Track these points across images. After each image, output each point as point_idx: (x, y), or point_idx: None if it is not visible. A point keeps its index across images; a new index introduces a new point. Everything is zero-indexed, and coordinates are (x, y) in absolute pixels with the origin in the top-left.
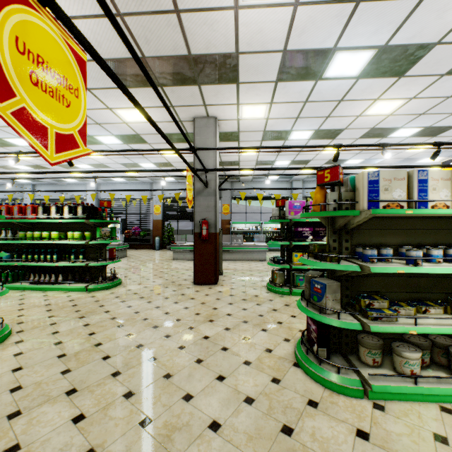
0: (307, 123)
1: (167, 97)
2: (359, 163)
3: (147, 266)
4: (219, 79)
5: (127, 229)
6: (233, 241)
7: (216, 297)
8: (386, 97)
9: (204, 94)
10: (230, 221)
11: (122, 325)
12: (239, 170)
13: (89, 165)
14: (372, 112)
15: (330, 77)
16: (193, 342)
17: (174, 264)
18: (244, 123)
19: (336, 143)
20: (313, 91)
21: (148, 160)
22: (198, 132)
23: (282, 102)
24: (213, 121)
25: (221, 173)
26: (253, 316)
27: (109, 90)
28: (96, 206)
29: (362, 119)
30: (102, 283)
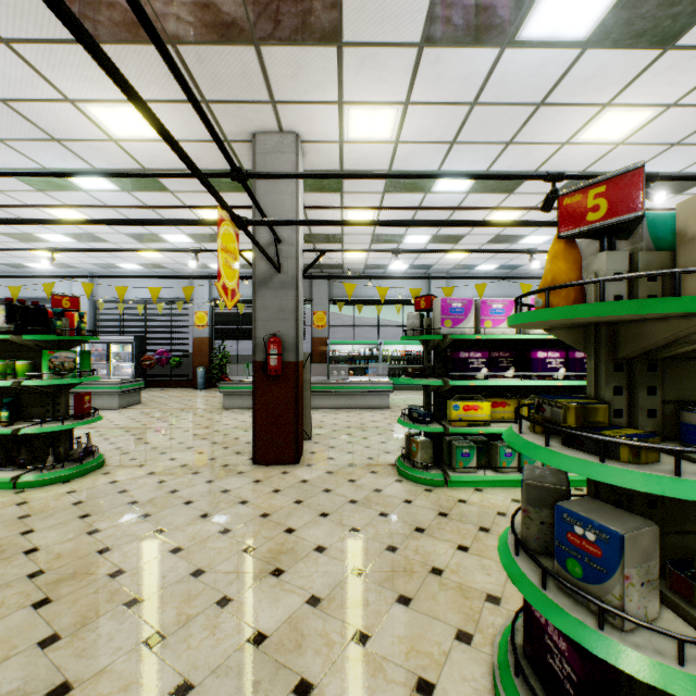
0: (469, 157)
1: (190, 74)
2: (542, 243)
3: (172, 423)
4: (301, 30)
5: (146, 354)
6: (332, 374)
7: (295, 497)
8: (625, 101)
9: (270, 73)
10: (327, 340)
11: (46, 602)
12: (342, 224)
13: (66, 236)
14: (591, 136)
15: (531, 39)
16: (219, 661)
17: (223, 418)
18: (351, 152)
19: (513, 201)
20: (491, 76)
21: (177, 228)
22: (262, 162)
23: (429, 103)
24: (292, 142)
25: (311, 257)
26: (374, 553)
27: (54, 46)
28: (90, 313)
29: (570, 150)
30: (53, 469)
